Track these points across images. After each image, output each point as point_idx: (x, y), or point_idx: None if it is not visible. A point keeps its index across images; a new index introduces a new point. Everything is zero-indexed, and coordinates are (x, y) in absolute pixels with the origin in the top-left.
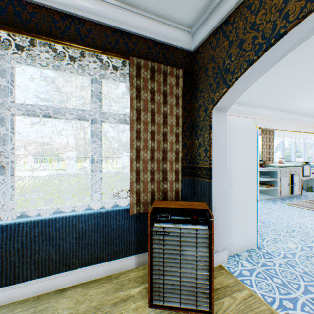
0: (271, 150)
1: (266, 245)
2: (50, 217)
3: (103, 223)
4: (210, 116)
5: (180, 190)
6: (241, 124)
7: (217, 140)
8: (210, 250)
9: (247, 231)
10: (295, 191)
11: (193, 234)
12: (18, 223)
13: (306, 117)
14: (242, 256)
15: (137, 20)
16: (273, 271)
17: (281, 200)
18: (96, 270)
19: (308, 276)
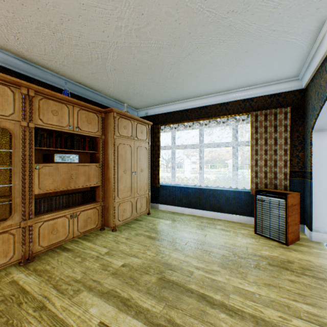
0: None
1: None
2: (215, 188)
3: (237, 196)
4: (310, 136)
5: (288, 185)
6: None
7: (317, 152)
8: (285, 212)
9: None
10: None
11: (276, 203)
12: (205, 188)
13: None
14: None
15: (255, 90)
16: None
17: None
18: (234, 217)
19: None
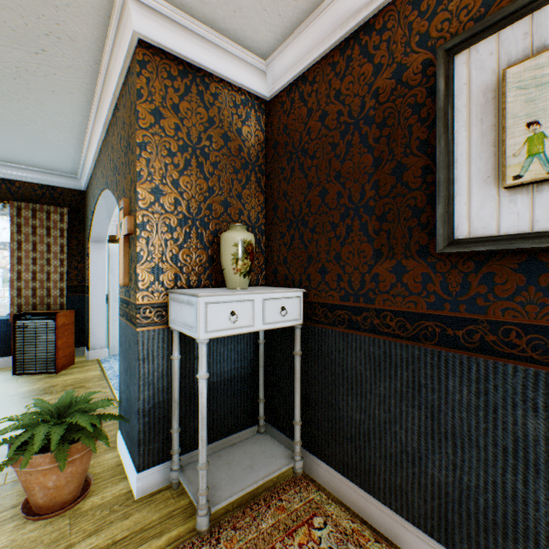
0: None
1: None
2: None
3: None
4: (88, 247)
5: (66, 303)
6: None
7: (95, 264)
8: (56, 335)
9: None
10: None
11: (46, 326)
12: None
13: None
14: None
15: (19, 171)
16: None
17: None
18: None
19: None
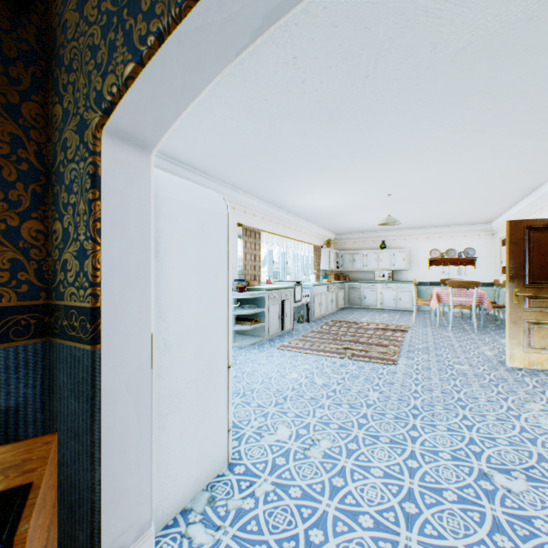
0: (257, 263)
1: (246, 451)
2: None
3: None
4: (95, 148)
5: None
6: (196, 197)
7: (120, 224)
8: None
9: (208, 441)
10: (286, 325)
11: None
12: None
13: (298, 219)
14: (195, 513)
15: None
16: (255, 523)
17: (271, 342)
18: None
19: (310, 501)
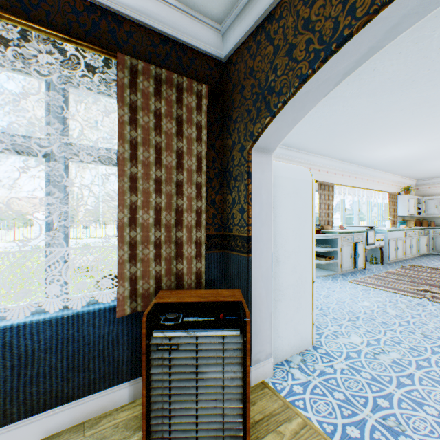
0: (330, 211)
1: (325, 342)
2: None
3: (69, 335)
4: (249, 159)
5: (204, 271)
6: (292, 173)
7: (258, 194)
8: (244, 369)
9: (300, 325)
10: (358, 263)
11: (217, 344)
12: None
13: (371, 170)
14: (293, 363)
15: None
16: (334, 381)
17: (343, 276)
18: (55, 417)
19: (377, 383)
